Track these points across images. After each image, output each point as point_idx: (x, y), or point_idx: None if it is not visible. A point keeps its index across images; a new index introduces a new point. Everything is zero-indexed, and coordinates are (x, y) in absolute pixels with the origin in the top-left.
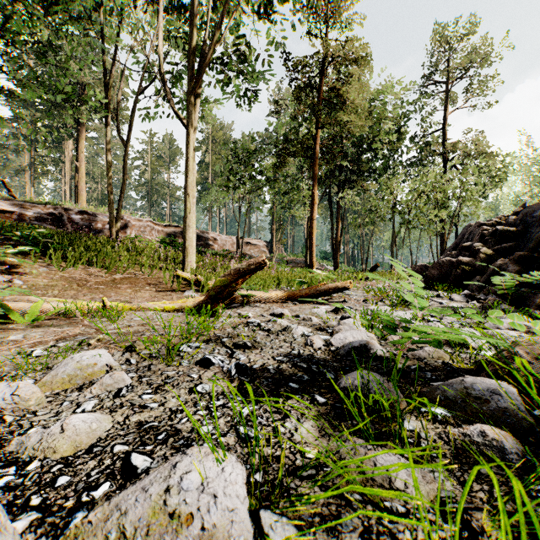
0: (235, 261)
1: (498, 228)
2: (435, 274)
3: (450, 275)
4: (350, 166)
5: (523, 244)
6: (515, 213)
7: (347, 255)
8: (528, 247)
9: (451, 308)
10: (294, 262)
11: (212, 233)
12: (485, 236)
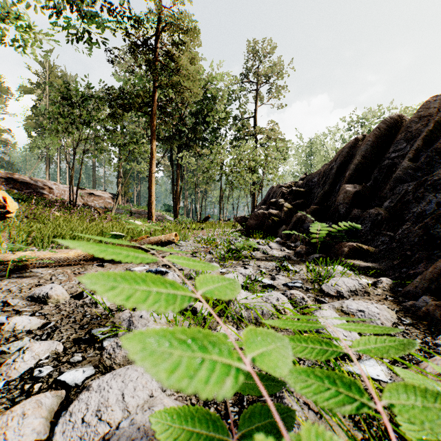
0: (60, 210)
1: (293, 188)
2: (253, 224)
3: (263, 224)
4: (188, 133)
5: (310, 201)
6: (302, 179)
7: (186, 208)
8: (315, 203)
9: (274, 258)
10: (138, 213)
11: (46, 181)
12: (285, 194)
